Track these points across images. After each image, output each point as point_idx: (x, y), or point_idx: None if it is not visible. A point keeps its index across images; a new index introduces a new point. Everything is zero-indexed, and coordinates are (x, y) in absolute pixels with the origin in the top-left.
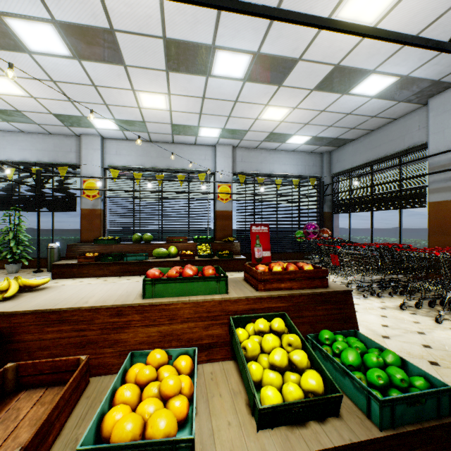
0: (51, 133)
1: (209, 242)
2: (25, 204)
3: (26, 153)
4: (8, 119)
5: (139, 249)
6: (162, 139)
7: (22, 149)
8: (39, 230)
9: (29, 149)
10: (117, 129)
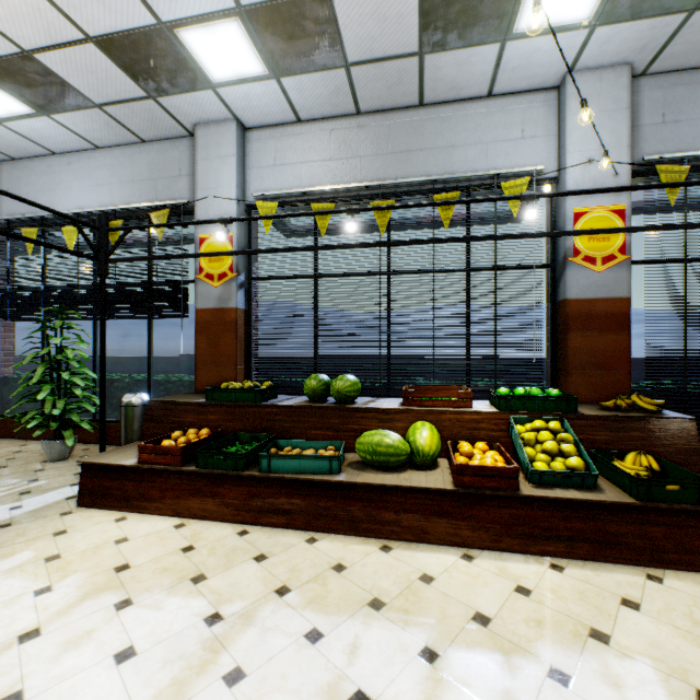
0: (141, 139)
1: (557, 413)
2: (97, 302)
3: (103, 194)
4: (41, 102)
5: (320, 425)
6: (388, 92)
7: (96, 186)
8: (104, 360)
9: (108, 184)
10: (262, 73)
